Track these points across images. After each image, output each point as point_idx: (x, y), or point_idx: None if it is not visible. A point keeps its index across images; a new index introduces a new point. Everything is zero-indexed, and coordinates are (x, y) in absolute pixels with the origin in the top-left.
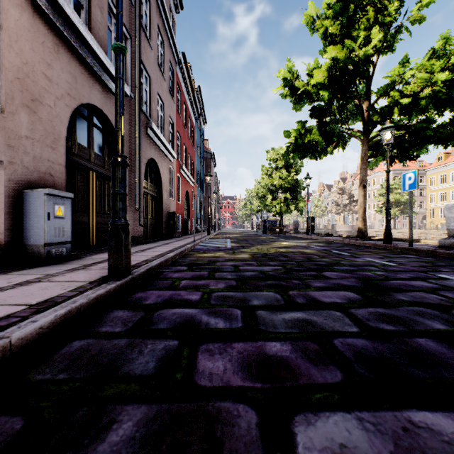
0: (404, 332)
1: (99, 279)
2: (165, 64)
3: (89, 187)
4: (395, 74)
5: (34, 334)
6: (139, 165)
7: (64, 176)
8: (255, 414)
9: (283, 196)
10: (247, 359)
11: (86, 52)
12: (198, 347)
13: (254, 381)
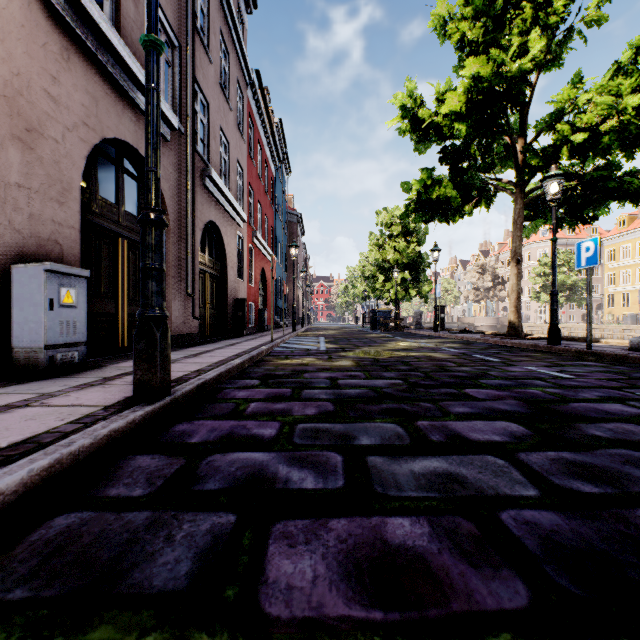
0: (616, 497)
1: (121, 401)
2: (231, 86)
3: (118, 262)
4: (564, 99)
5: None
6: (192, 231)
7: (77, 246)
8: None
9: (400, 276)
10: (354, 554)
11: (112, 63)
12: (269, 529)
13: (368, 605)
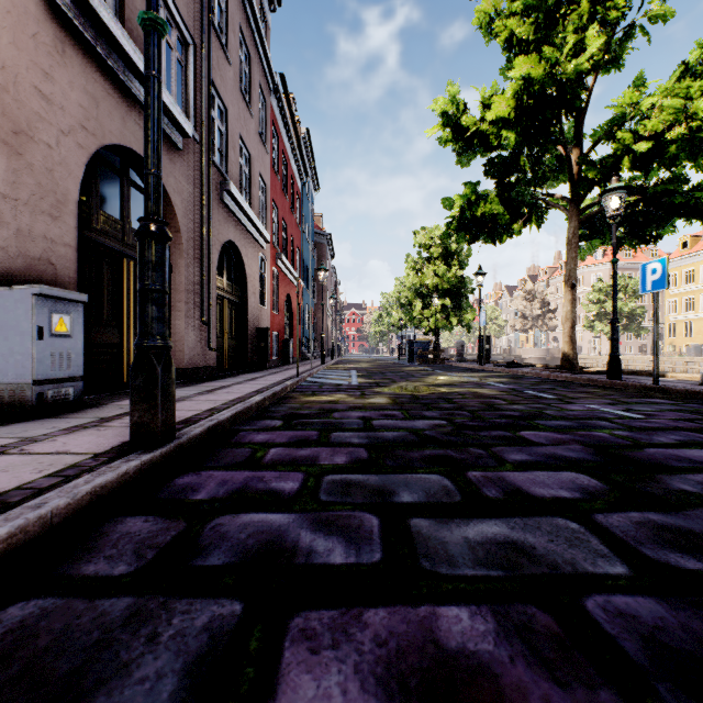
0: None
1: (115, 448)
2: (253, 90)
3: (122, 286)
4: (626, 103)
5: None
6: (208, 251)
7: (74, 266)
8: None
9: (440, 302)
10: (397, 664)
11: (115, 59)
12: (285, 625)
13: None
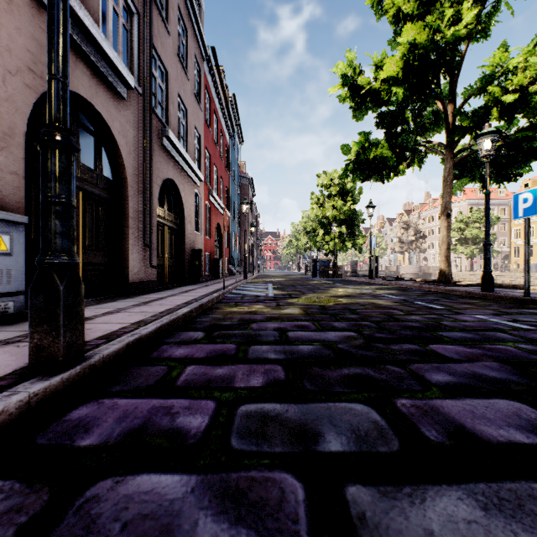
0: None
1: (17, 371)
2: (189, 58)
3: None
4: (495, 62)
5: None
6: (150, 186)
7: (22, 193)
8: None
9: (337, 230)
10: None
11: None
12: None
13: None
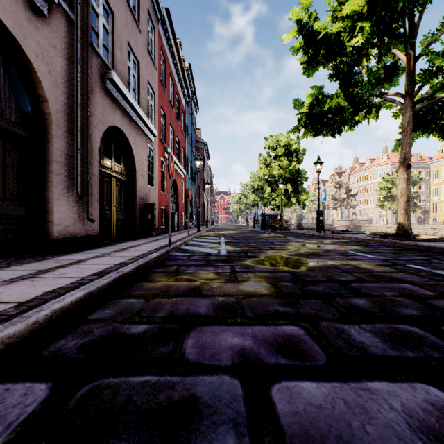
0: None
1: None
2: (141, 11)
3: None
4: None
5: None
6: (87, 129)
7: None
8: None
9: (283, 187)
10: None
11: None
12: None
13: None
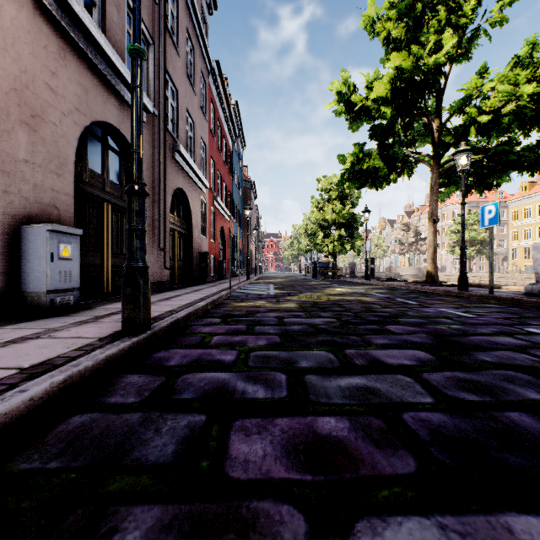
0: (491, 403)
1: (112, 334)
2: (196, 75)
3: (103, 222)
4: (472, 87)
5: (22, 407)
6: (164, 196)
7: (72, 209)
8: (303, 520)
9: (337, 233)
10: (293, 440)
11: (100, 59)
12: (231, 425)
13: (302, 471)
